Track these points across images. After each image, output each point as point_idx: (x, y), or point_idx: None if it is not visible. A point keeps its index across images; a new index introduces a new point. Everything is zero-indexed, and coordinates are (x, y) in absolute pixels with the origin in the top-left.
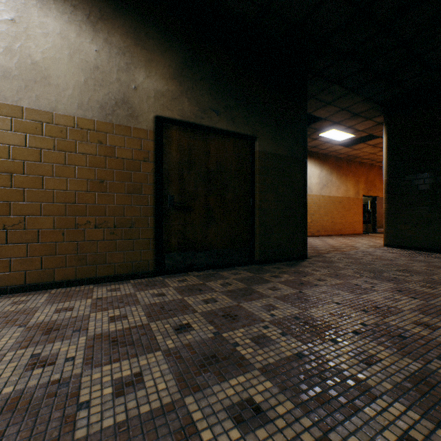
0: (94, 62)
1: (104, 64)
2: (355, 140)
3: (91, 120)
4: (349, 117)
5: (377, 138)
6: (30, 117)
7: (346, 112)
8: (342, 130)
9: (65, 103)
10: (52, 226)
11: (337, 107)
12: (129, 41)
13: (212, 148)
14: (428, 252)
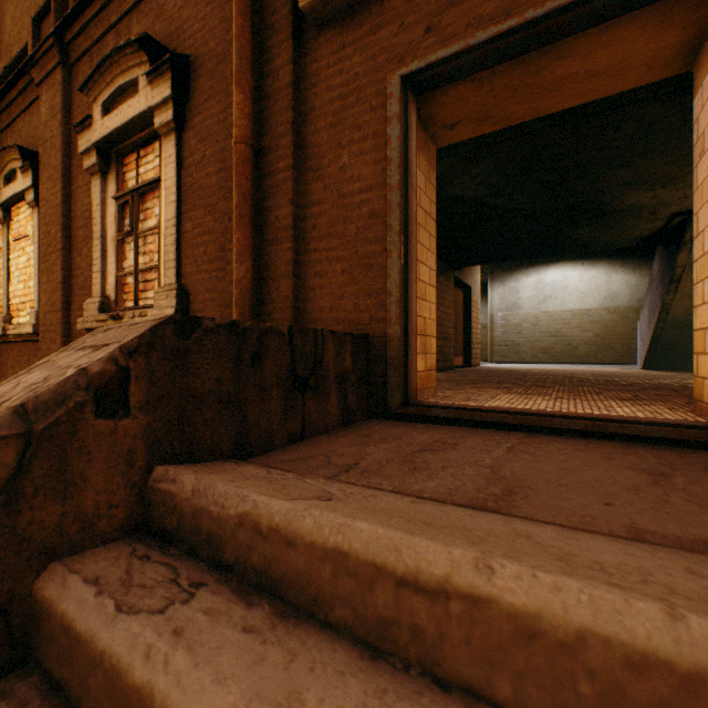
0: (634, 284)
1: (638, 284)
2: None
3: (633, 306)
4: None
5: None
6: (611, 310)
7: None
8: None
9: (623, 302)
10: (619, 344)
11: None
12: (649, 271)
13: None
14: None
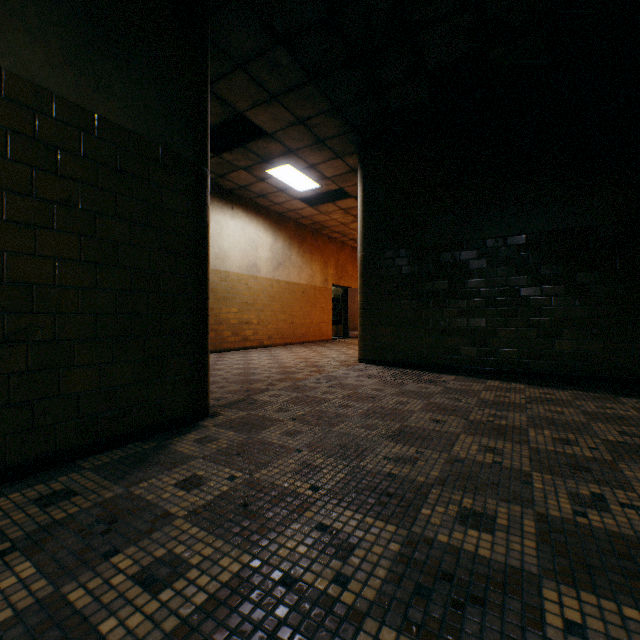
0: None
1: None
2: (322, 198)
3: None
4: (312, 144)
5: (350, 198)
6: None
7: (306, 131)
8: (302, 170)
9: None
10: None
11: (290, 112)
12: None
13: None
14: (416, 370)
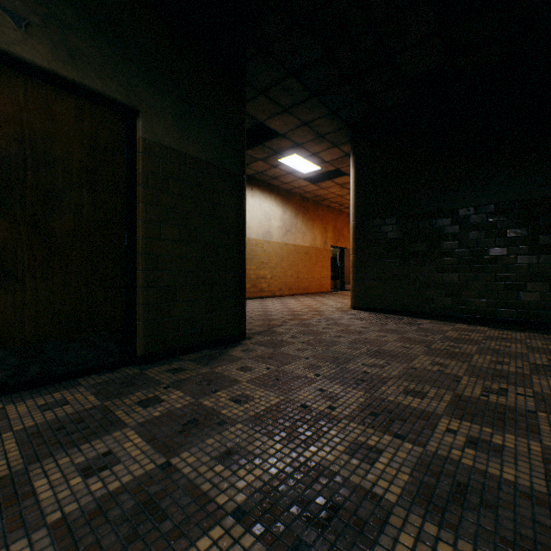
0: None
1: None
2: (322, 176)
3: None
4: (314, 138)
5: (345, 176)
6: None
7: (309, 130)
8: (306, 158)
9: None
10: None
11: (297, 118)
12: None
13: (5, 103)
14: (398, 315)
